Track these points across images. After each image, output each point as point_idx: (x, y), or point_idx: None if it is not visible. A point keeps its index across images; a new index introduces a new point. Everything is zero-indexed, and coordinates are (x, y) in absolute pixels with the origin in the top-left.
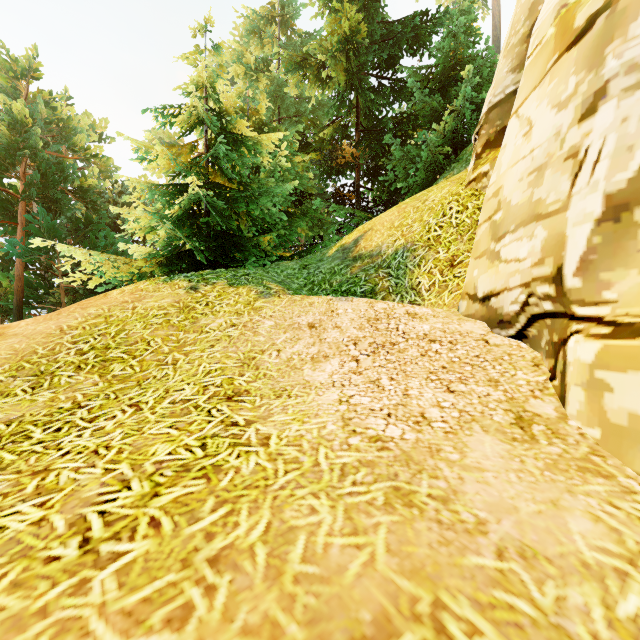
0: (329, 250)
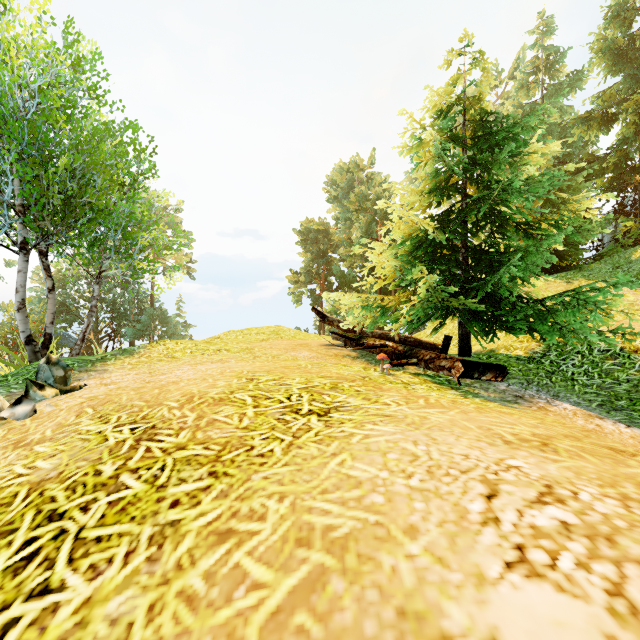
0: (631, 255)
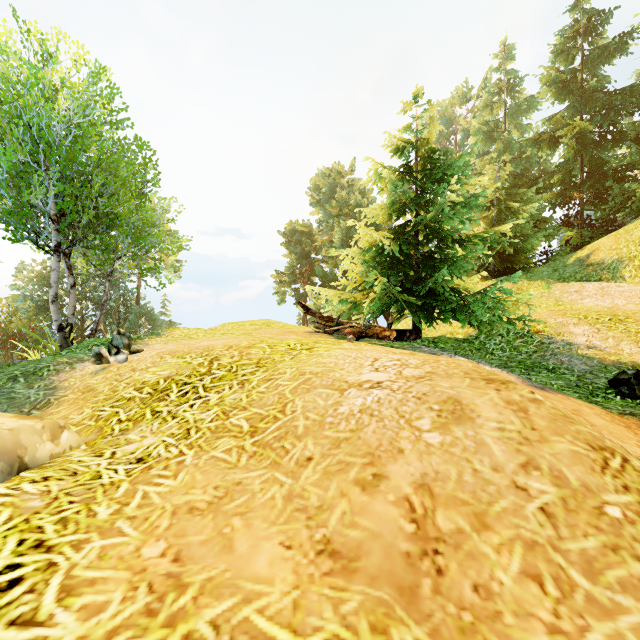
0: (568, 260)
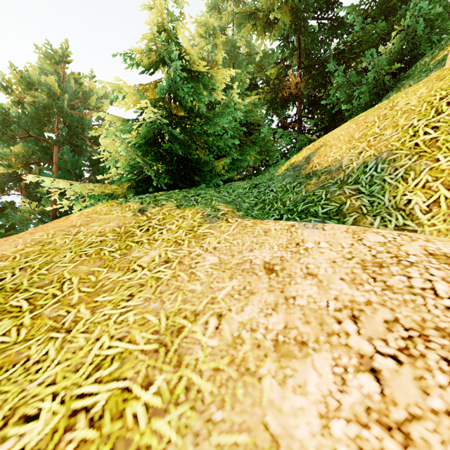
0: (278, 170)
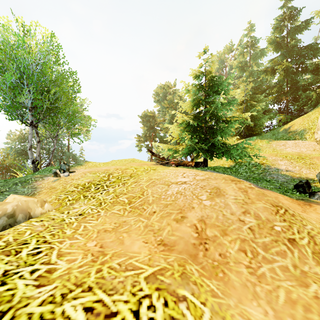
0: (280, 130)
